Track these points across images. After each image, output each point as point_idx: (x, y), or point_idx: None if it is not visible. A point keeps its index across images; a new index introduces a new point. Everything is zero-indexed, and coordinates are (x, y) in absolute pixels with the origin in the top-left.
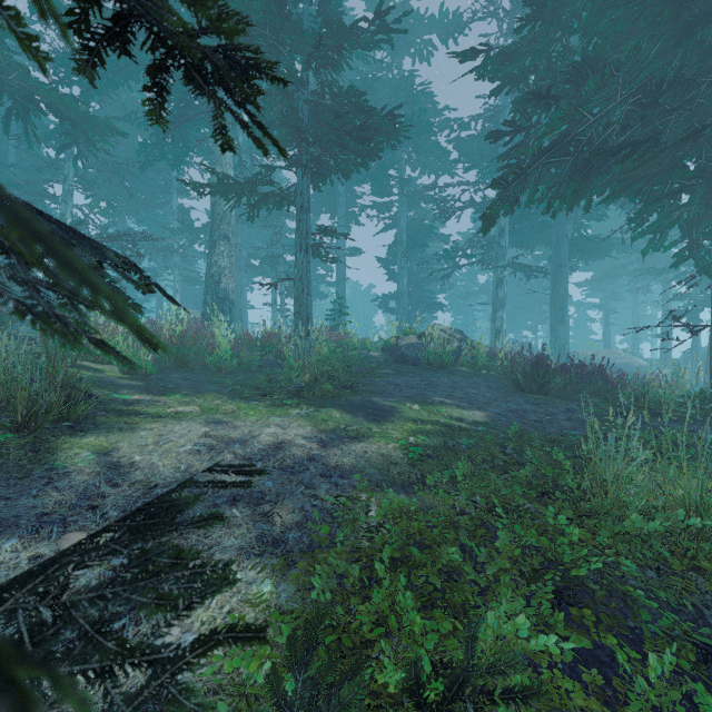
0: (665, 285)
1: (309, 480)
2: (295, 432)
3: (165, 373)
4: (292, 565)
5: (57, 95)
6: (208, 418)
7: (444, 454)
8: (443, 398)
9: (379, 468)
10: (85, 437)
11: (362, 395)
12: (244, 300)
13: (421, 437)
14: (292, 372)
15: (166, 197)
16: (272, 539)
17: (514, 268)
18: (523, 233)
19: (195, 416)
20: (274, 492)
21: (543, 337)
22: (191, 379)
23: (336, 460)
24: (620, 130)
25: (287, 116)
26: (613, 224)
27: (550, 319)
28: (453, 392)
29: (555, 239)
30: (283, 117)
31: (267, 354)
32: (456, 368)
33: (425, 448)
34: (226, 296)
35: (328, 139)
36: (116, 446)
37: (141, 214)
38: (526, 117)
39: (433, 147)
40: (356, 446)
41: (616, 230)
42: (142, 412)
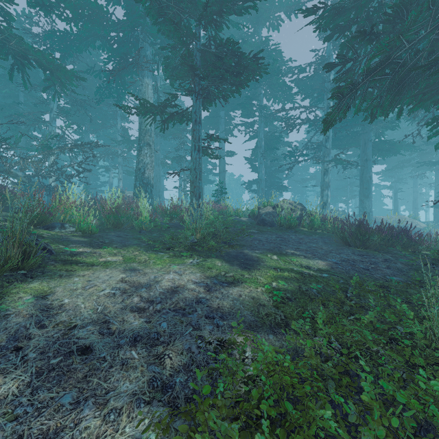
0: (437, 172)
1: (196, 321)
2: (188, 278)
3: (105, 232)
4: (176, 415)
5: (40, 54)
6: (126, 267)
7: (300, 297)
8: (293, 251)
9: (251, 310)
10: (31, 283)
11: (236, 248)
12: (162, 185)
13: (281, 283)
14: (187, 232)
15: (114, 122)
16: (161, 383)
17: (336, 162)
18: (341, 139)
19: (117, 265)
20: (167, 333)
21: (353, 207)
22: (122, 236)
23: (218, 302)
24: (427, 55)
25: (185, 58)
26: (400, 133)
27: (359, 196)
28: (299, 246)
29: (363, 143)
30: (182, 59)
31: (173, 219)
32: (299, 229)
33: (285, 292)
34: (148, 182)
35: (213, 74)
36: (53, 290)
37: (100, 133)
38: (353, 51)
39: (281, 84)
40: (233, 290)
41: (409, 135)
42: (81, 261)
